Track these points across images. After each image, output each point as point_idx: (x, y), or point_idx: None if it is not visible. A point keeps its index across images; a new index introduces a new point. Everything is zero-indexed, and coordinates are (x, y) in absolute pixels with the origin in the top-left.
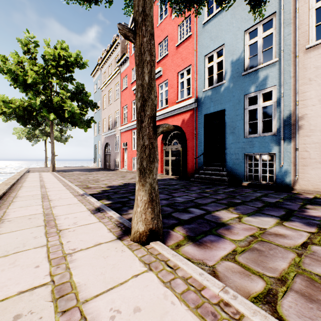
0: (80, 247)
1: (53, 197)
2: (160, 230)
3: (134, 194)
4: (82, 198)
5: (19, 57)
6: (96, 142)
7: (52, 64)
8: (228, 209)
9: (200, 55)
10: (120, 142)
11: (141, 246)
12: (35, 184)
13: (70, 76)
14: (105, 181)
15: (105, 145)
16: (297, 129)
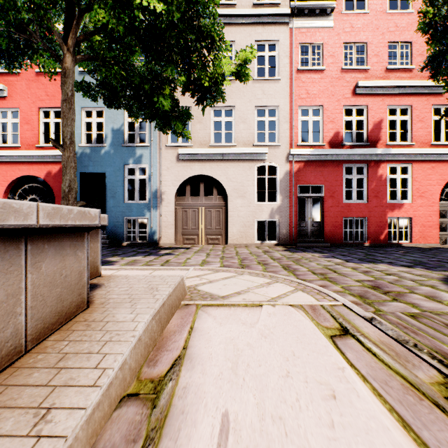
0: None
1: None
2: None
3: None
4: None
5: None
6: None
7: None
8: (114, 257)
9: (76, 104)
10: None
11: None
12: None
13: None
14: None
15: None
16: (161, 201)
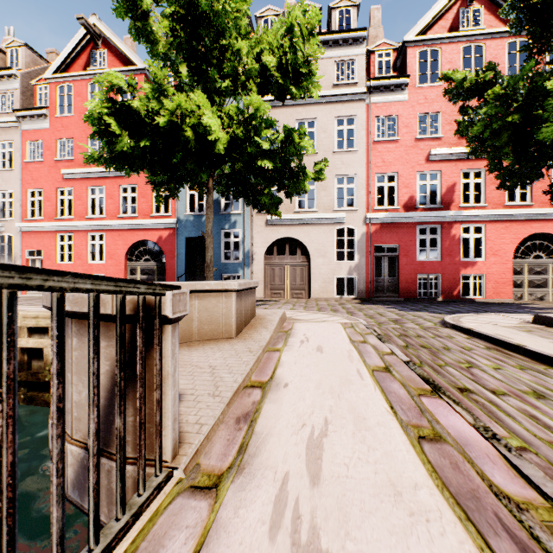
0: None
1: None
2: None
3: None
4: None
5: None
6: None
7: None
8: None
9: None
10: (21, 247)
11: None
12: None
13: None
14: None
15: None
16: (252, 260)
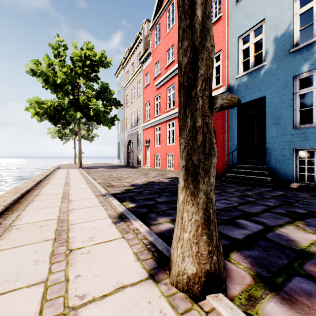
0: (92, 291)
1: (74, 197)
2: (222, 272)
3: (160, 195)
4: (103, 199)
5: (50, 60)
6: (119, 140)
7: (79, 66)
8: (295, 224)
9: (233, 38)
10: (143, 139)
11: (191, 301)
12: (60, 181)
13: (95, 76)
14: (128, 179)
15: (127, 142)
16: None
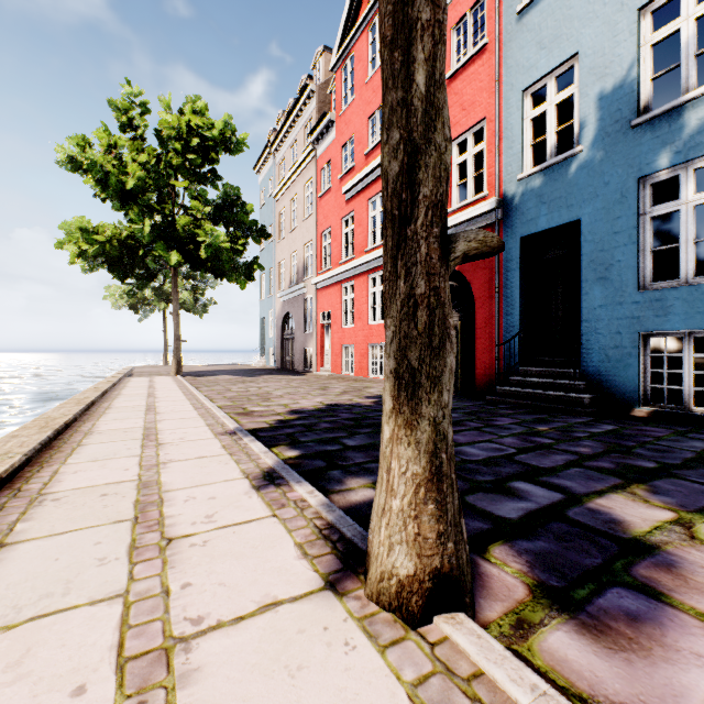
0: (217, 611)
1: (169, 436)
2: (465, 574)
3: (353, 433)
4: (231, 441)
5: (111, 137)
6: (264, 312)
7: (175, 149)
8: (630, 490)
9: (511, 92)
10: (316, 310)
11: (405, 626)
12: (136, 402)
13: (211, 171)
14: (283, 399)
15: (282, 318)
16: None
